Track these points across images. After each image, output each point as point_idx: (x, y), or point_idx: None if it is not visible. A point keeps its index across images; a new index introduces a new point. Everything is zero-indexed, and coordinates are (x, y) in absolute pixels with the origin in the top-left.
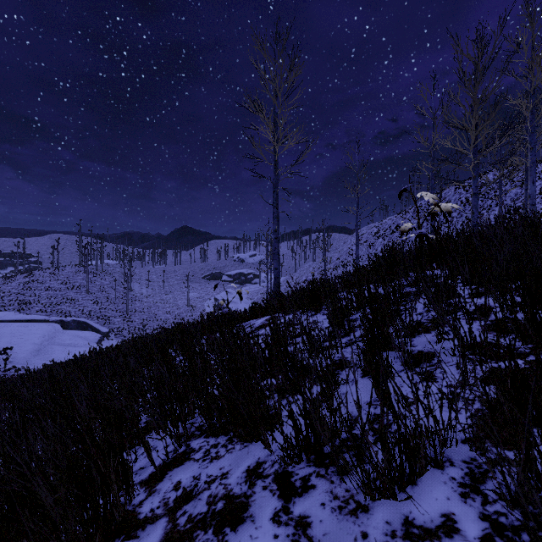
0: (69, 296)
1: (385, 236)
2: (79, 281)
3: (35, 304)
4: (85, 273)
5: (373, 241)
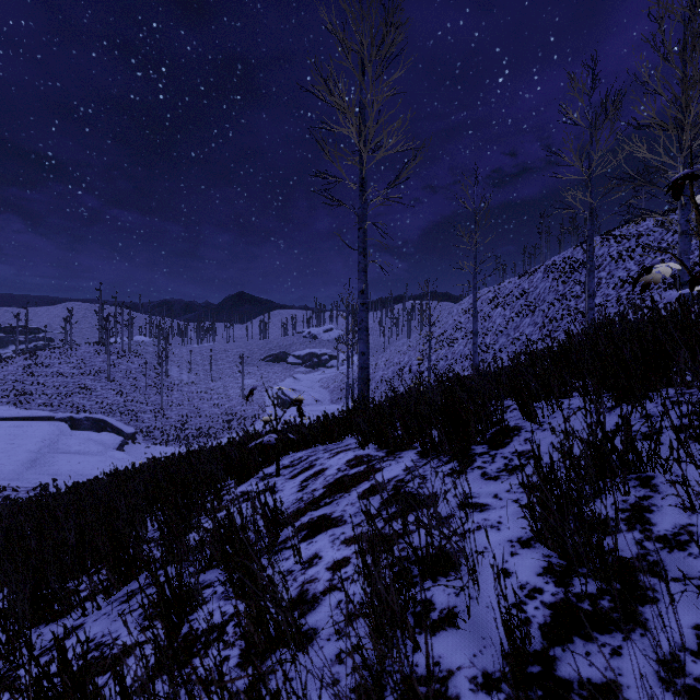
0: (83, 385)
1: (506, 304)
2: (98, 364)
3: (38, 395)
4: (106, 353)
5: (489, 311)
